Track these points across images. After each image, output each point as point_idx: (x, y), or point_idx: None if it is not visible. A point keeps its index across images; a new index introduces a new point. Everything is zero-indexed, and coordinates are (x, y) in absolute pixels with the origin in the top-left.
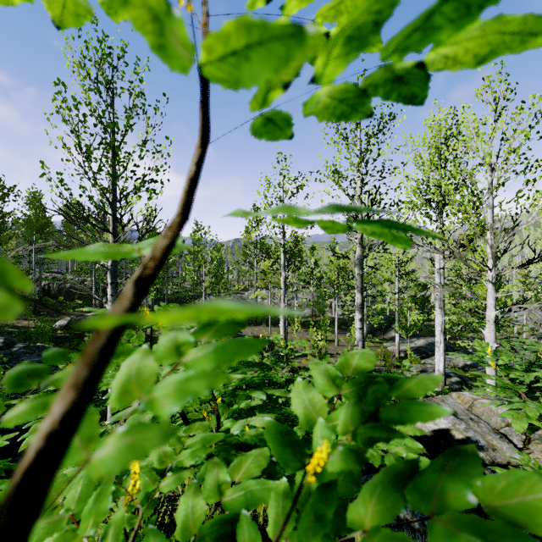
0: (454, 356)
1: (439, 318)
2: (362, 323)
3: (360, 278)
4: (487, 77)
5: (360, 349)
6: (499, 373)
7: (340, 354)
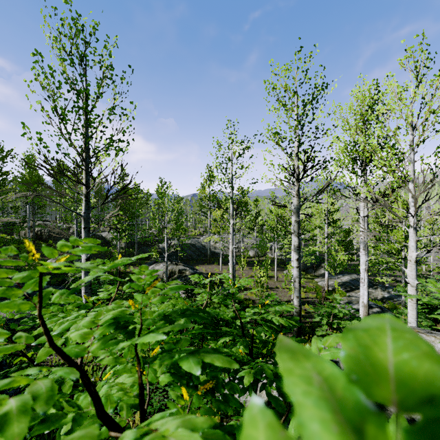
0: (374, 290)
1: (363, 258)
2: (298, 262)
3: (297, 224)
4: (410, 47)
5: (373, 315)
6: (418, 306)
7: (279, 288)
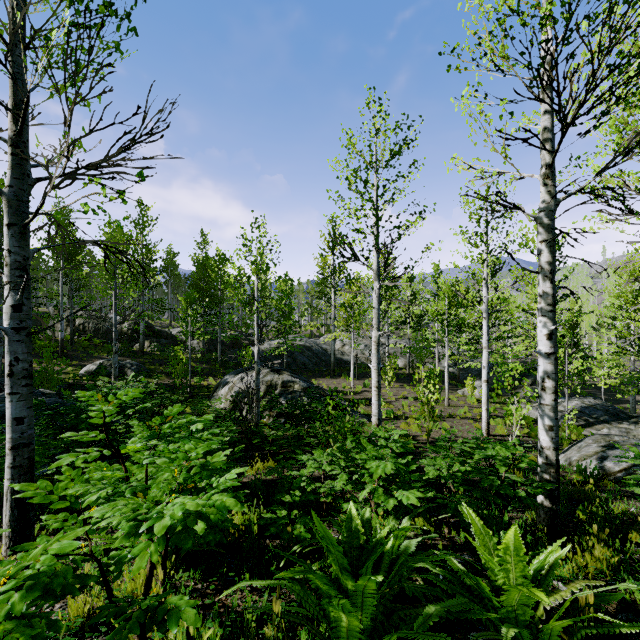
0: (632, 426)
1: None
2: (553, 342)
3: (548, 249)
4: None
5: None
6: None
7: (455, 417)
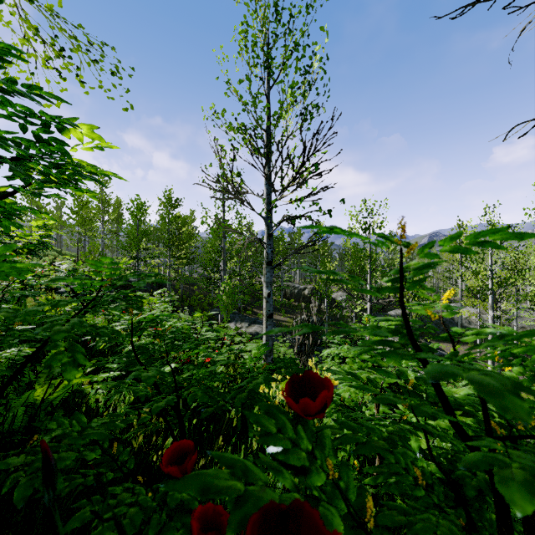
0: None
1: None
2: None
3: None
4: None
5: None
6: None
7: None
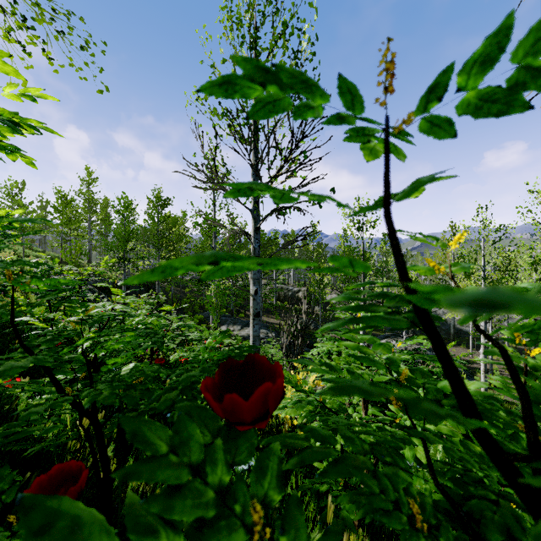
0: None
1: None
2: None
3: None
4: None
5: None
6: None
7: None
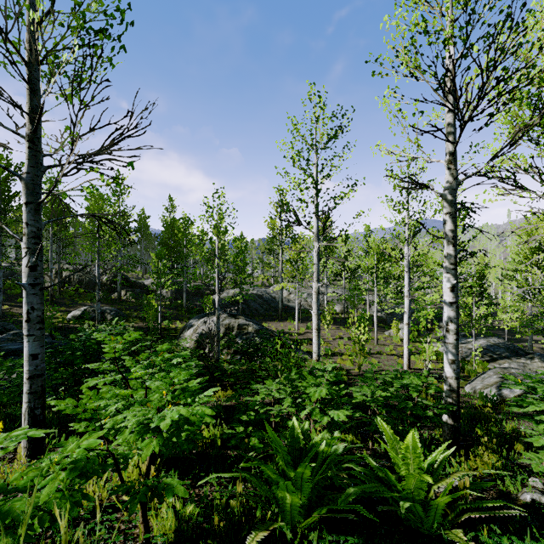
0: (528, 361)
1: None
2: (455, 293)
3: (451, 219)
4: None
5: None
6: None
7: (382, 354)
